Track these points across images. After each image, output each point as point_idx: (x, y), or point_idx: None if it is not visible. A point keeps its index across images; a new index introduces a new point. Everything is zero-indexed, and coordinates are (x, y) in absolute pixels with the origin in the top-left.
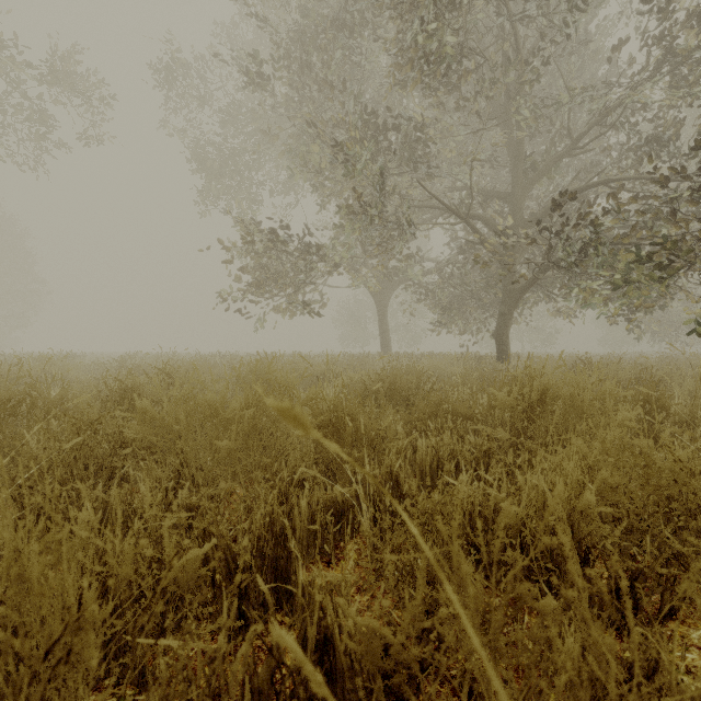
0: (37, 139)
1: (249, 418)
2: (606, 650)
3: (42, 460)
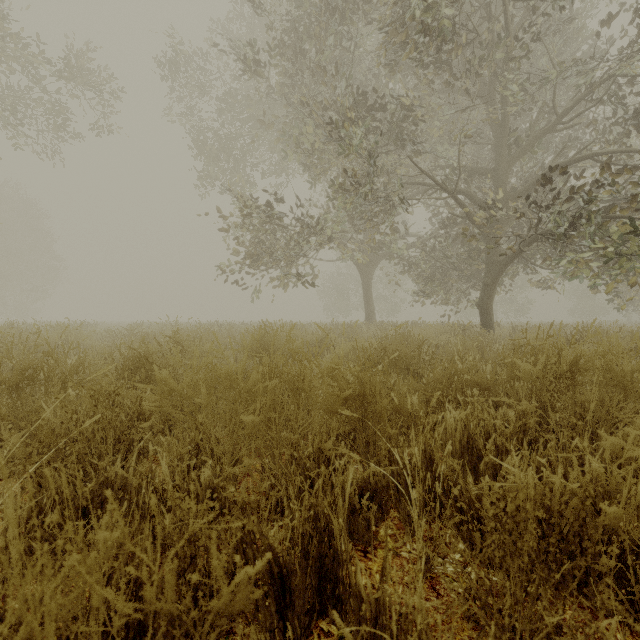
0: (55, 129)
1: (271, 390)
2: None
3: (59, 434)
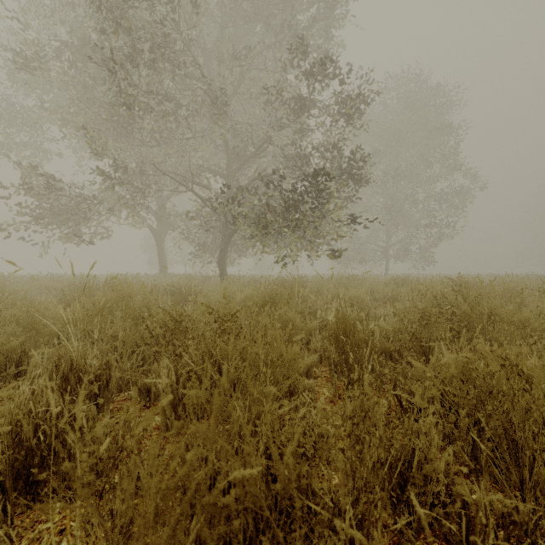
0: None
1: None
2: None
3: None
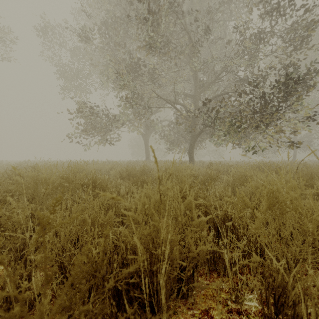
0: None
1: (58, 182)
2: (95, 215)
3: None
